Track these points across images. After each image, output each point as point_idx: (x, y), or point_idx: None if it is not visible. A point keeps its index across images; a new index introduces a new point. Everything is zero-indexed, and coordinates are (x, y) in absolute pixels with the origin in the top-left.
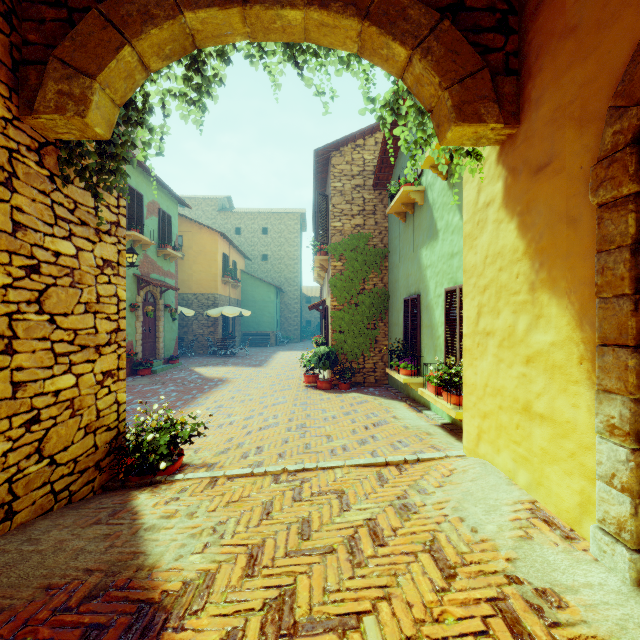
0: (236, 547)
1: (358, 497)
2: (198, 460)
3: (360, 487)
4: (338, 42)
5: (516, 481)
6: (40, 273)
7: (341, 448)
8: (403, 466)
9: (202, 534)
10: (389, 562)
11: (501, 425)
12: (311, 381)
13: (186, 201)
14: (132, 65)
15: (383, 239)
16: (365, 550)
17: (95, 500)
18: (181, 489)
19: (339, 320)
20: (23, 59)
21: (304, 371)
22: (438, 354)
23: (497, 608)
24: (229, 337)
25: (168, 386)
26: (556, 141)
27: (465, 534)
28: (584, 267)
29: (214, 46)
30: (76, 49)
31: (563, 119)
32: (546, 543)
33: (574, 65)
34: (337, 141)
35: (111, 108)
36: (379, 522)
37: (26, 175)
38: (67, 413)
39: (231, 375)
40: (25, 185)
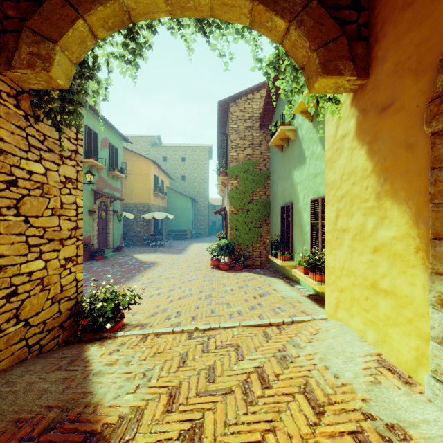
0: (160, 388)
1: (250, 350)
2: (134, 321)
3: (251, 342)
4: (235, 17)
5: (366, 338)
6: (17, 186)
7: (237, 313)
8: (282, 326)
9: (135, 378)
10: (273, 401)
11: (354, 297)
12: (215, 264)
13: (129, 139)
14: (84, 34)
15: (266, 164)
16: (255, 391)
17: (59, 351)
18: (121, 343)
19: (235, 221)
20: (4, 29)
21: (211, 257)
22: (306, 245)
23: (357, 440)
24: (158, 233)
25: (115, 267)
26: (397, 87)
27: (330, 379)
28: (419, 180)
29: (145, 21)
30: (43, 21)
31: (403, 71)
32: (391, 387)
33: (411, 30)
34: (234, 95)
35: (69, 65)
36: (265, 369)
37: (6, 114)
38: (38, 288)
39: (159, 260)
40: (6, 121)
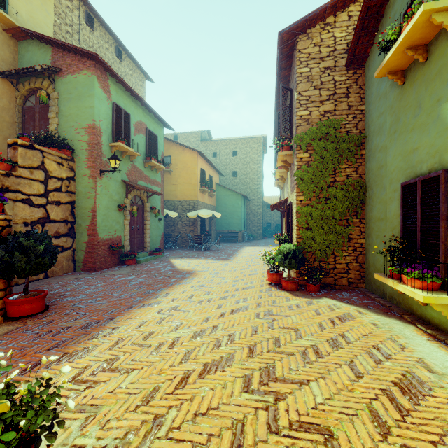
0: None
1: None
2: None
3: None
4: None
5: None
6: None
7: None
8: None
9: None
10: None
11: None
12: (275, 279)
13: (178, 136)
14: None
15: (358, 124)
16: None
17: None
18: None
19: (306, 215)
20: None
21: (266, 266)
22: None
23: None
24: (205, 234)
25: (140, 277)
26: None
27: None
28: None
29: None
30: None
31: None
32: None
33: None
34: (304, 18)
35: None
36: None
37: None
38: None
39: (200, 268)
40: None
